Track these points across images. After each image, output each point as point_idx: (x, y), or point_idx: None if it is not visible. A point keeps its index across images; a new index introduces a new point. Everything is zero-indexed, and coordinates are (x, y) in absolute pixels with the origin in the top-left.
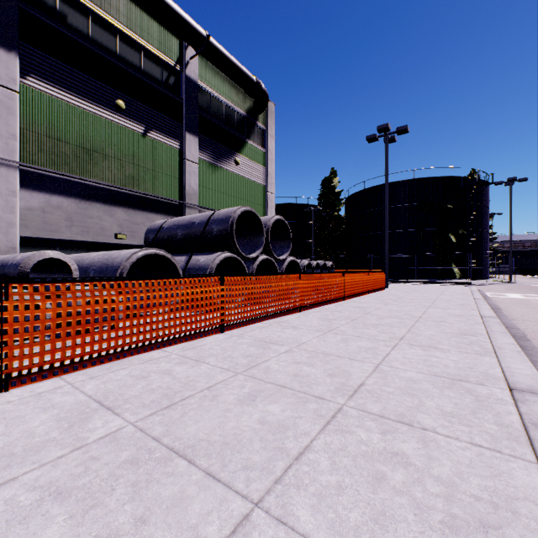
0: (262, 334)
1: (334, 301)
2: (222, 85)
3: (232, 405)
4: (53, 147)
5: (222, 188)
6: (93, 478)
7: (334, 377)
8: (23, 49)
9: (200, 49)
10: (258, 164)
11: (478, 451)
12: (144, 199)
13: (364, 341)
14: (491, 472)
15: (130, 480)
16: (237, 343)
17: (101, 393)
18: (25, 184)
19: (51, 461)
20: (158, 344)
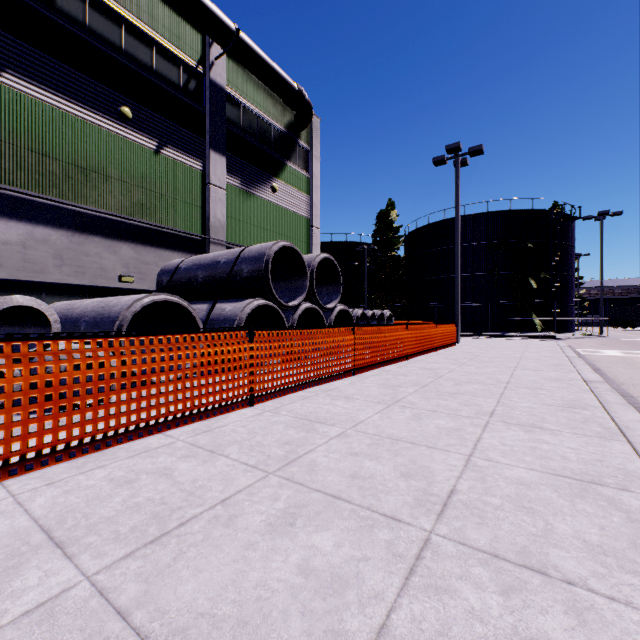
0: (305, 409)
1: (395, 360)
2: (255, 93)
3: (257, 535)
4: (37, 164)
5: (255, 221)
6: None
7: (410, 479)
8: None
9: (228, 46)
10: (300, 191)
11: None
12: (156, 233)
13: (443, 418)
14: None
15: None
16: (271, 422)
17: (55, 514)
18: None
19: None
20: (159, 425)
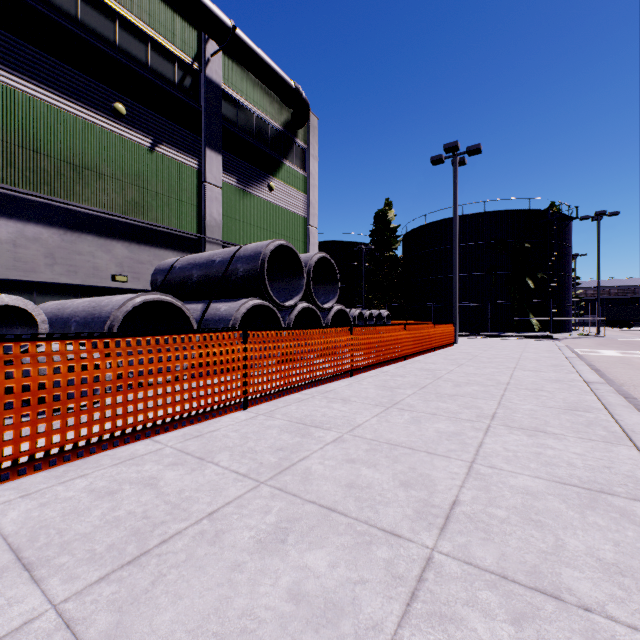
0: (301, 412)
1: (393, 361)
2: (252, 91)
3: (245, 554)
4: (28, 161)
5: (252, 220)
6: None
7: (409, 489)
8: None
9: (224, 43)
10: (297, 191)
11: None
12: (151, 231)
13: (443, 422)
14: None
15: None
16: (264, 426)
17: (27, 530)
18: None
19: None
20: (147, 430)
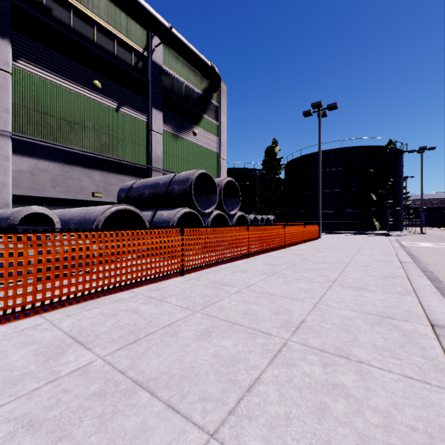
0: (216, 277)
1: (276, 249)
2: (182, 69)
3: (190, 340)
4: (40, 119)
5: (182, 155)
6: (63, 410)
7: (278, 315)
8: (14, 36)
9: (164, 38)
10: (212, 135)
11: (410, 383)
12: (117, 164)
13: (303, 283)
14: (423, 403)
15: (97, 412)
16: (195, 285)
17: (75, 330)
18: (16, 150)
19: (26, 394)
20: (127, 286)
